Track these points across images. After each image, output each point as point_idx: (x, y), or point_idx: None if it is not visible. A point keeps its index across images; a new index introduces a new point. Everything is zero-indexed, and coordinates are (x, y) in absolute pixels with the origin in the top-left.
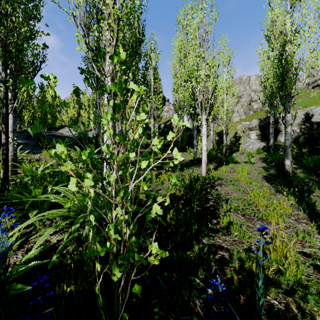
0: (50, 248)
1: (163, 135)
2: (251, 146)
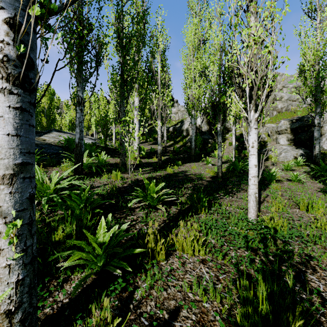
0: None
1: (172, 139)
2: (285, 154)
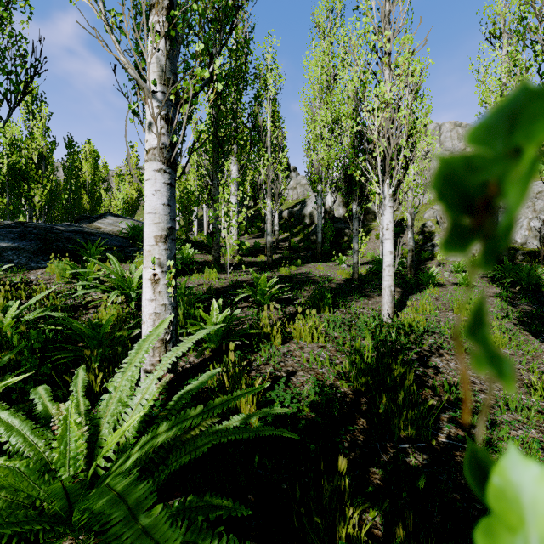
0: None
1: (287, 230)
2: None
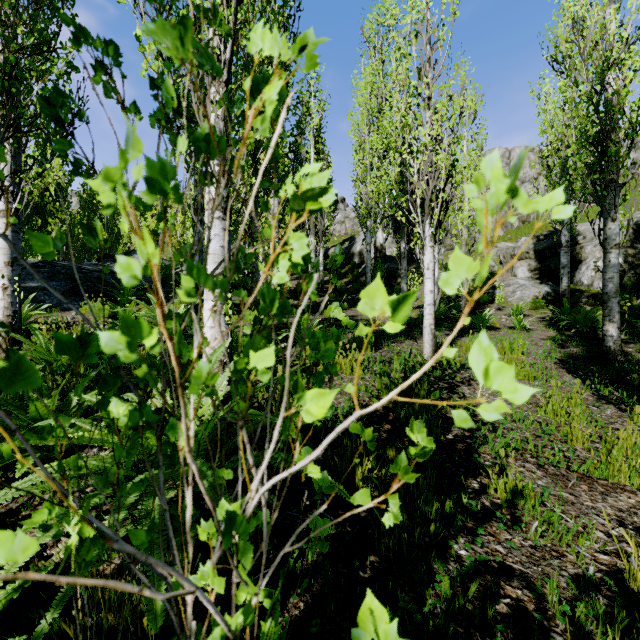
0: (54, 568)
1: (333, 270)
2: (520, 293)
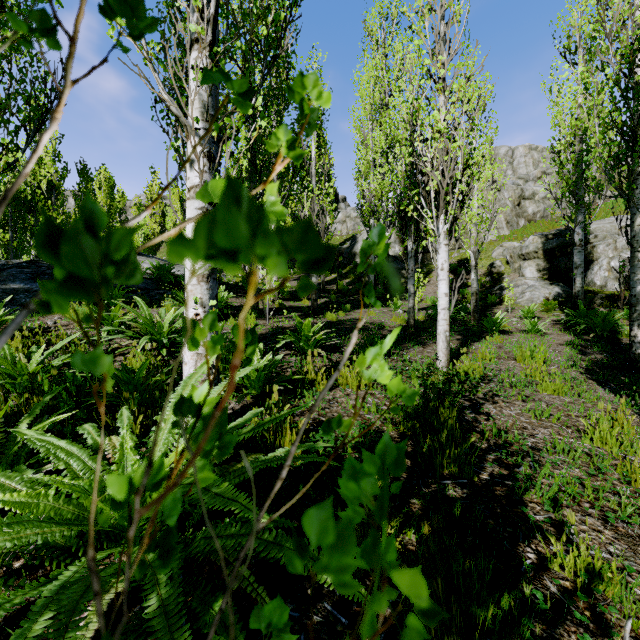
0: None
1: (335, 270)
2: (529, 295)
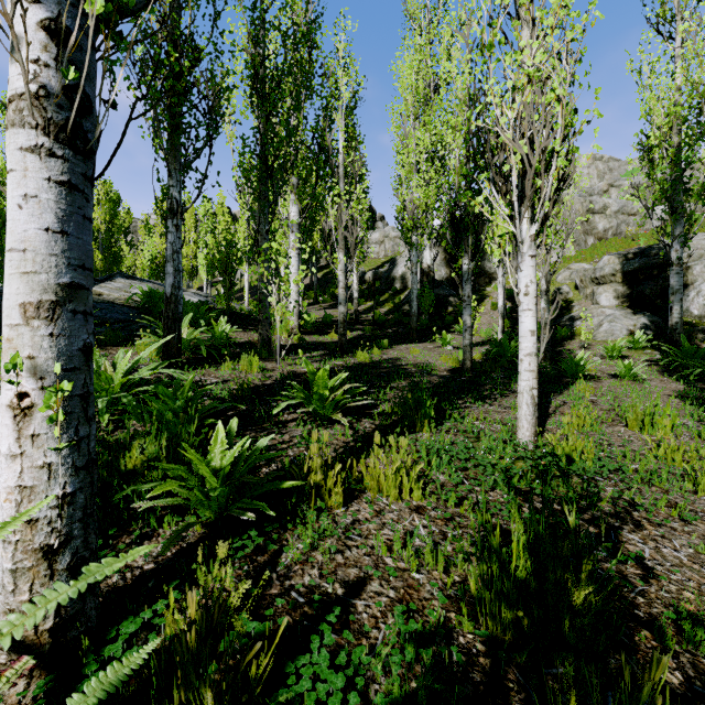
0: None
1: (370, 297)
2: (609, 327)
